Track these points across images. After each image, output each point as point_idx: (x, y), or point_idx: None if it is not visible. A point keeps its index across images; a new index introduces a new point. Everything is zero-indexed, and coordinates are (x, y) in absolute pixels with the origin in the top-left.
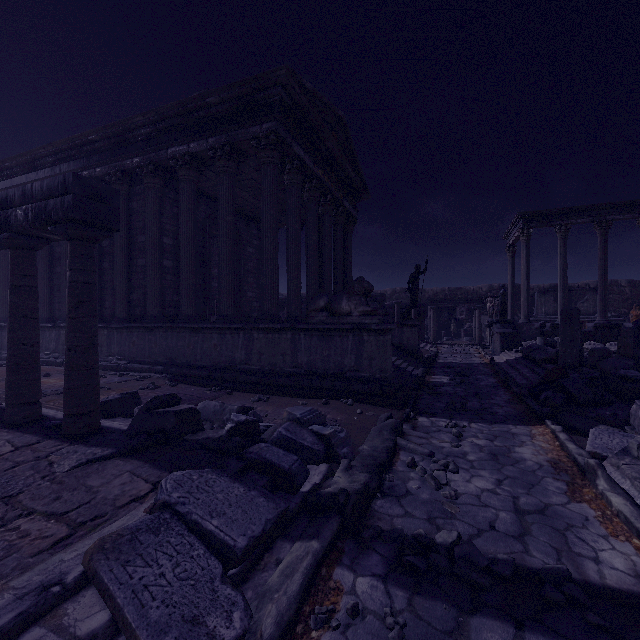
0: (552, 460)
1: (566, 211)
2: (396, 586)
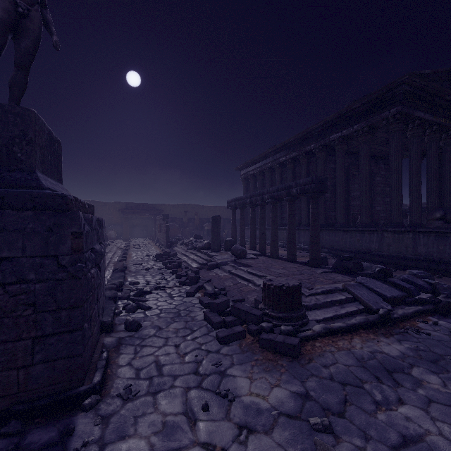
0: None
1: None
2: None
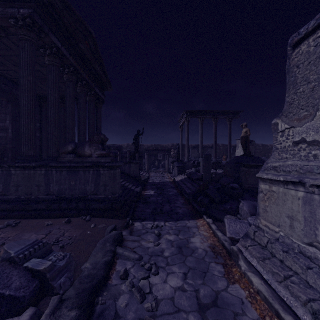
0: (211, 245)
1: (202, 112)
2: None
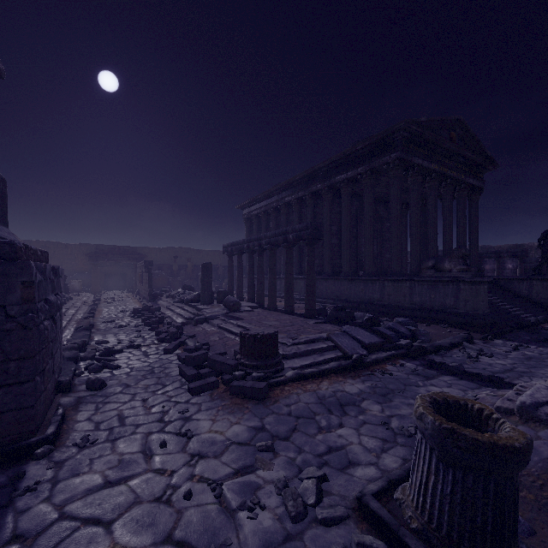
0: None
1: None
2: (421, 367)
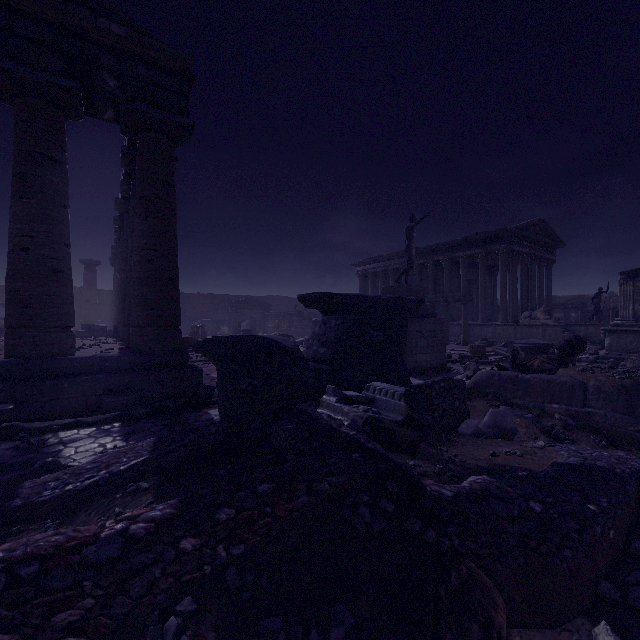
0: None
1: None
2: None
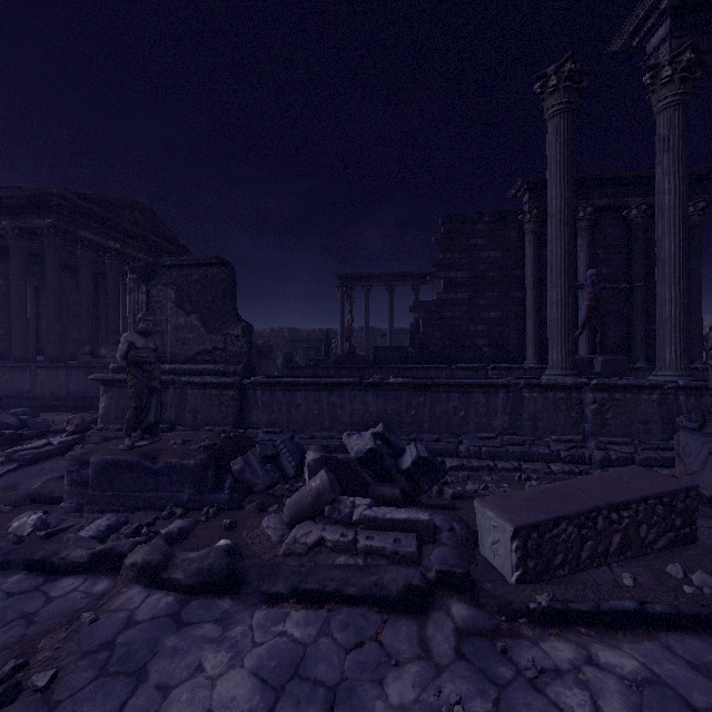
0: None
1: (367, 276)
2: None
